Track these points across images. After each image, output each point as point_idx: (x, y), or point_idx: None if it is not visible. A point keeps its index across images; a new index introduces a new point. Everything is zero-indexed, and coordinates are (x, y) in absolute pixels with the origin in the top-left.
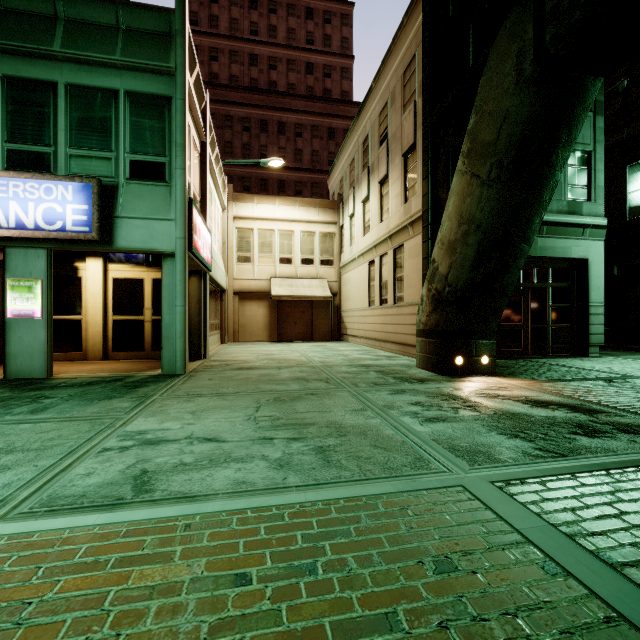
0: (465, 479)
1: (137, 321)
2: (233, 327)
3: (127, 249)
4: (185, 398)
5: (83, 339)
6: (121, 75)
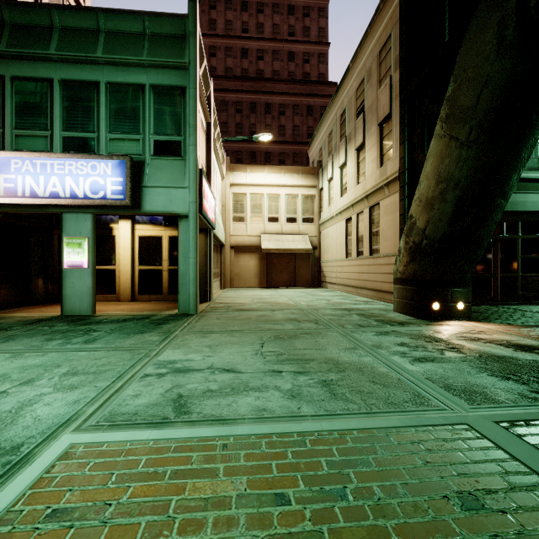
0: (468, 418)
1: (157, 270)
2: (230, 275)
3: (152, 212)
4: (201, 334)
5: (116, 284)
6: (147, 72)
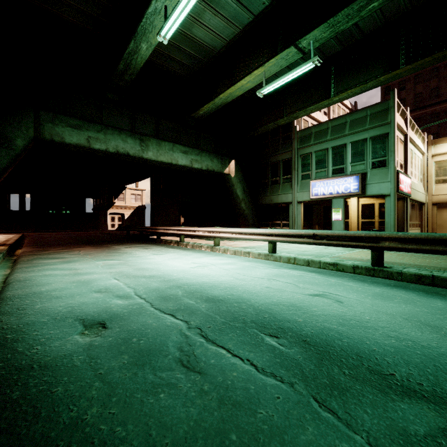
0: None
1: (371, 222)
2: (431, 226)
3: (370, 195)
4: None
5: (349, 229)
6: (368, 132)
